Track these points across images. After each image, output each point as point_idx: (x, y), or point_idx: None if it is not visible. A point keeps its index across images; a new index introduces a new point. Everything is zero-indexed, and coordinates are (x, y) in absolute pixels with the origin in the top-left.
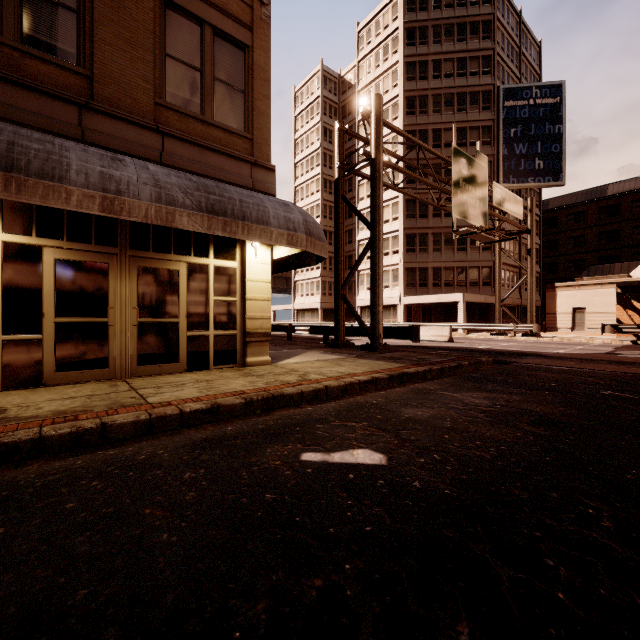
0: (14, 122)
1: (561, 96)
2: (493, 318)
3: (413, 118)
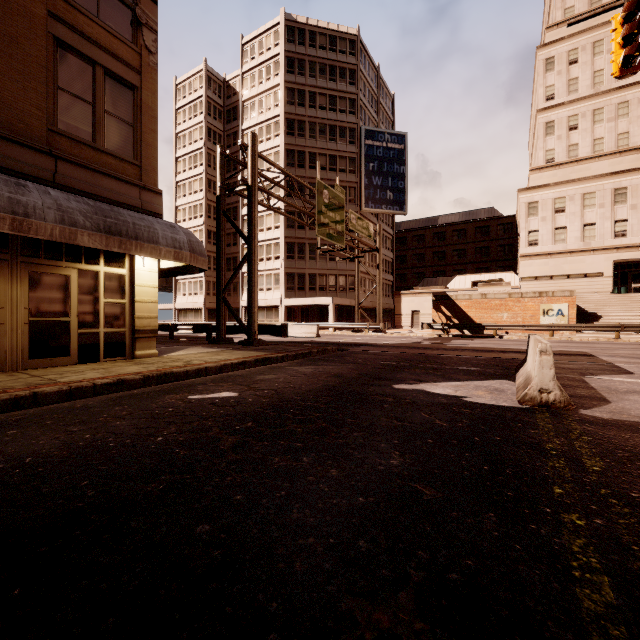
0: None
1: (405, 144)
2: None
3: (293, 139)
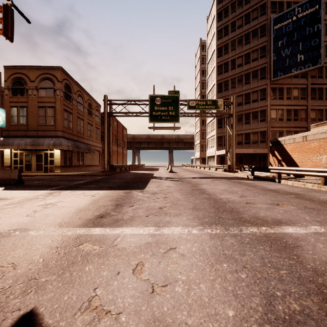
0: (18, 136)
1: (319, 3)
2: (267, 162)
3: (221, 58)
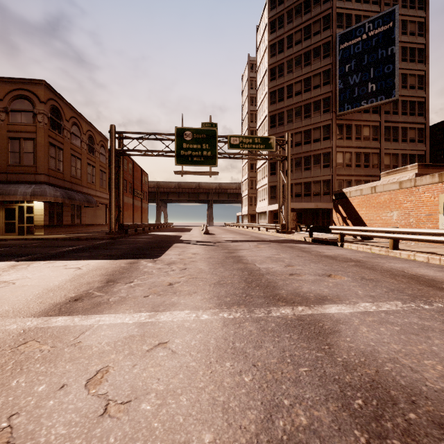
0: None
1: (394, 20)
2: (331, 220)
3: (274, 82)
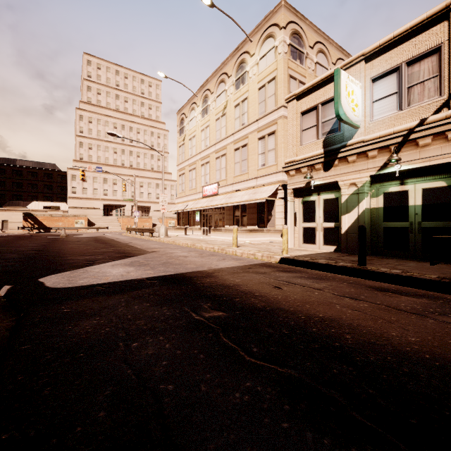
0: None
1: None
2: None
3: None
